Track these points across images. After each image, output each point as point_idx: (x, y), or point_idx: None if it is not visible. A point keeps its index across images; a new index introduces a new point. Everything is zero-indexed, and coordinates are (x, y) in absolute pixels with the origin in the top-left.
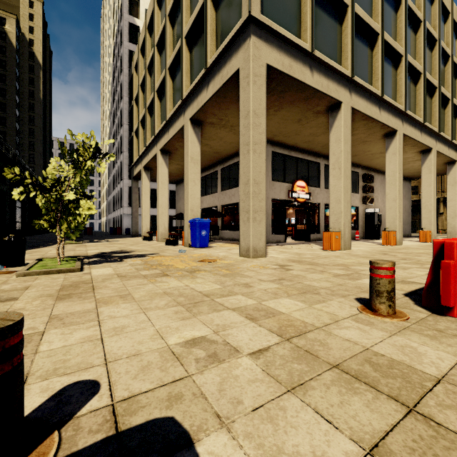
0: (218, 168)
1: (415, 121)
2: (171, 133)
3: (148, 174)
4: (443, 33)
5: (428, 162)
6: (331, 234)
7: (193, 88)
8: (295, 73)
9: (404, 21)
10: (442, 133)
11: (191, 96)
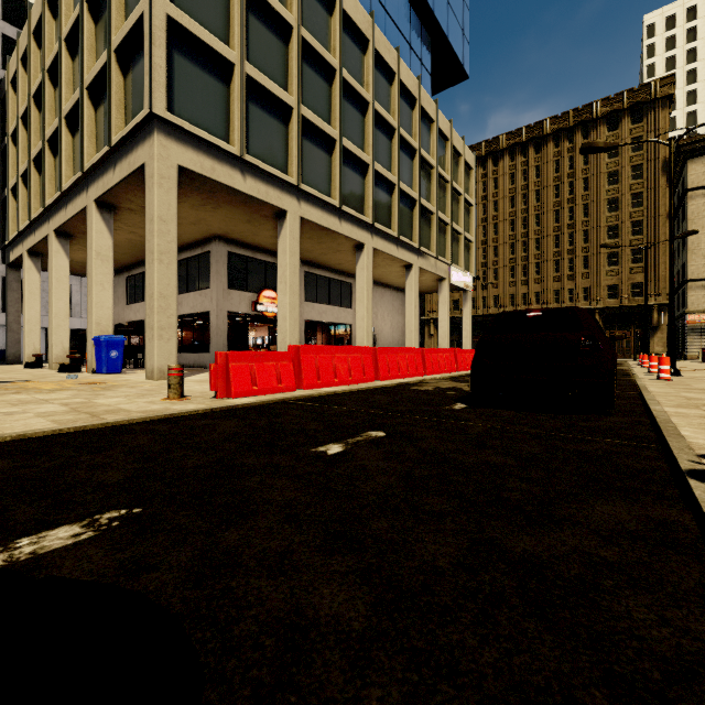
0: None
1: (390, 235)
2: (69, 212)
3: (38, 263)
4: (429, 141)
5: (410, 279)
6: None
7: (97, 162)
8: (221, 177)
9: (372, 127)
10: (424, 249)
11: (95, 171)
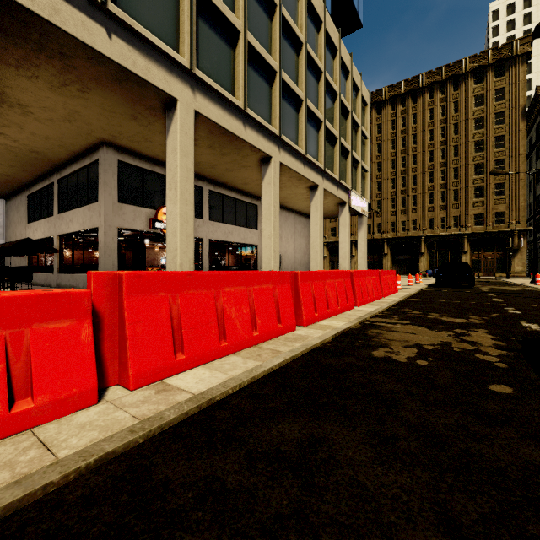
0: (55, 179)
1: (297, 152)
2: None
3: None
4: (333, 68)
5: (315, 199)
6: None
7: None
8: (69, 25)
9: (279, 32)
10: (328, 171)
11: None
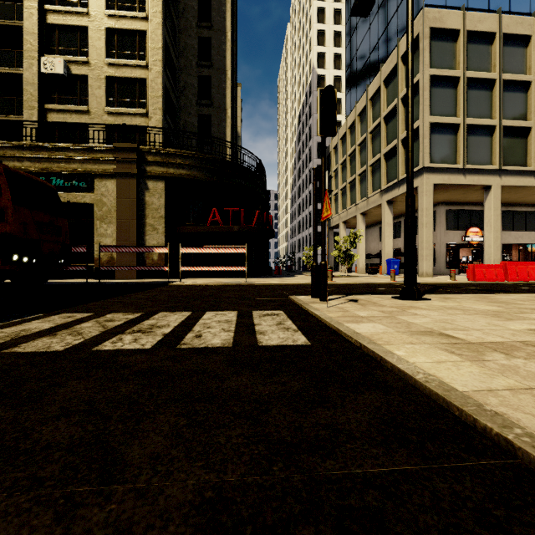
0: (402, 220)
1: None
2: (370, 206)
3: (345, 226)
4: None
5: None
6: None
7: (389, 186)
8: (452, 181)
9: None
10: None
11: (387, 189)
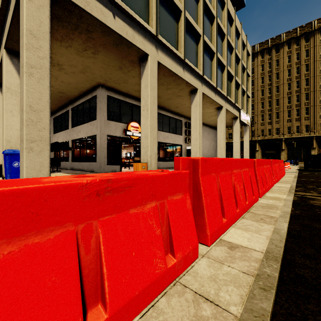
0: (69, 108)
1: (211, 85)
2: None
3: None
4: (230, 32)
5: (220, 115)
6: (138, 165)
7: (1, 13)
8: (94, 12)
9: (202, 10)
10: (229, 97)
11: (4, 24)
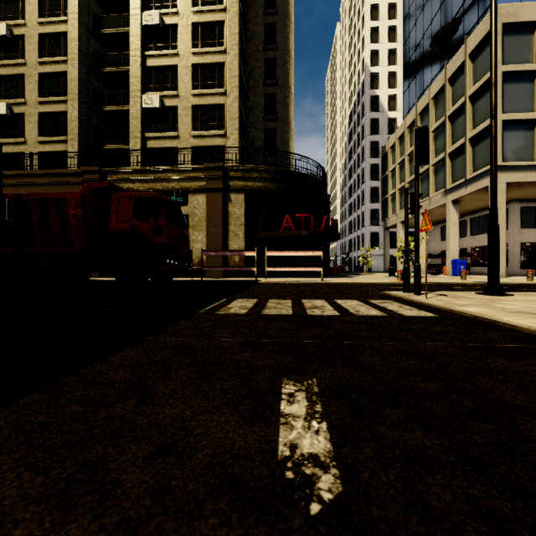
0: (467, 218)
1: None
2: (432, 205)
3: (403, 226)
4: None
5: None
6: None
7: (455, 185)
8: (528, 179)
9: None
10: None
11: (452, 188)
